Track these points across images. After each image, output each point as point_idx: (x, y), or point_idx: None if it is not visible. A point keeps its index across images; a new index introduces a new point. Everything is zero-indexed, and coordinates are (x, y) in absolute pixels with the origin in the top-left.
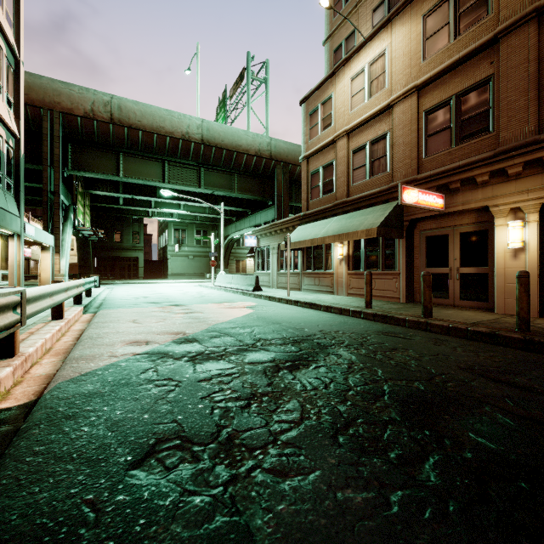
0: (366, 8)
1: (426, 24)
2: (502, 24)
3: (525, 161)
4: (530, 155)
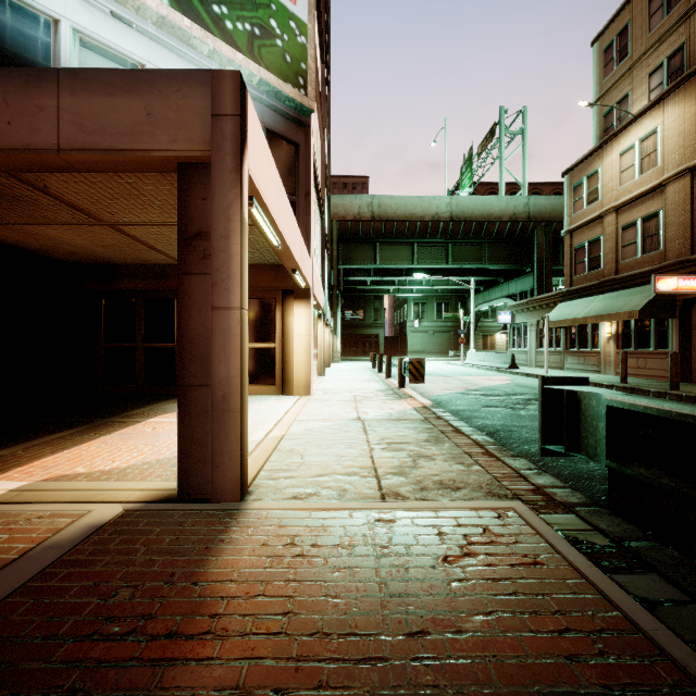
0: (642, 72)
1: None
2: None
3: None
4: None
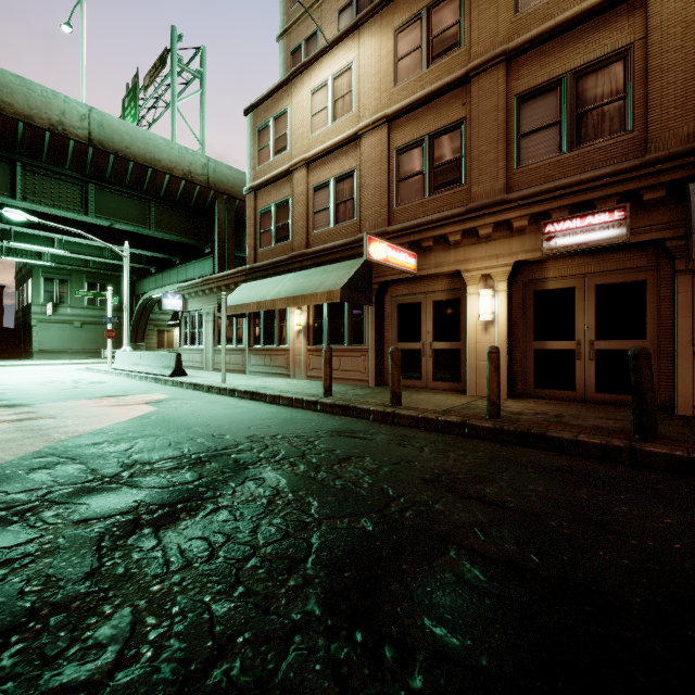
0: (331, 7)
1: (397, 41)
2: (474, 61)
3: (495, 222)
4: (500, 215)
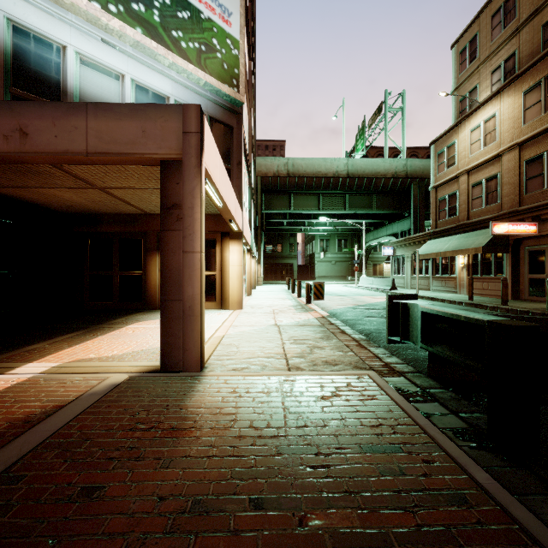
0: (486, 70)
1: (525, 99)
2: None
3: None
4: None
